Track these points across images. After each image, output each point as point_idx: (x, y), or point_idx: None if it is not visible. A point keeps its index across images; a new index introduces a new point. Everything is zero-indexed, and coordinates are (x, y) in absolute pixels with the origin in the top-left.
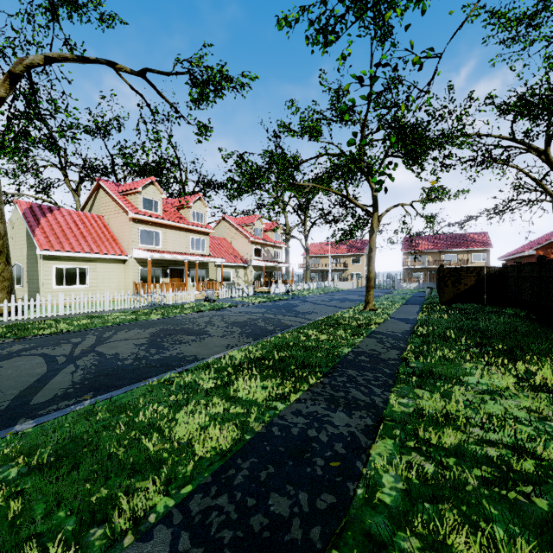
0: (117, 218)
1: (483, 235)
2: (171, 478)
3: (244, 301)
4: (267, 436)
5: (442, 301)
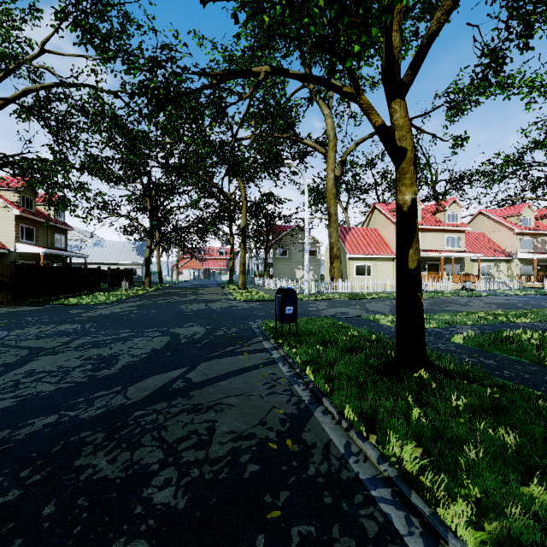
0: (387, 229)
1: None
2: (466, 323)
3: (504, 292)
4: (505, 324)
5: None
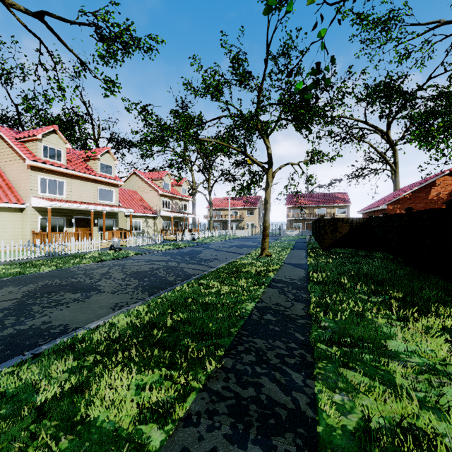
0: (13, 165)
1: (344, 194)
2: None
3: (151, 248)
4: None
5: (323, 247)
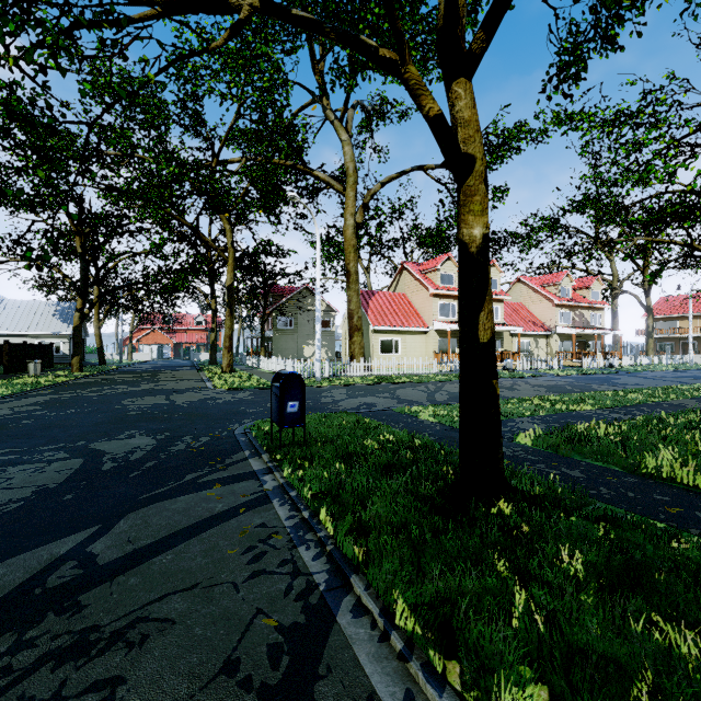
0: (418, 294)
1: None
2: (523, 414)
3: (546, 372)
4: (568, 414)
5: None
